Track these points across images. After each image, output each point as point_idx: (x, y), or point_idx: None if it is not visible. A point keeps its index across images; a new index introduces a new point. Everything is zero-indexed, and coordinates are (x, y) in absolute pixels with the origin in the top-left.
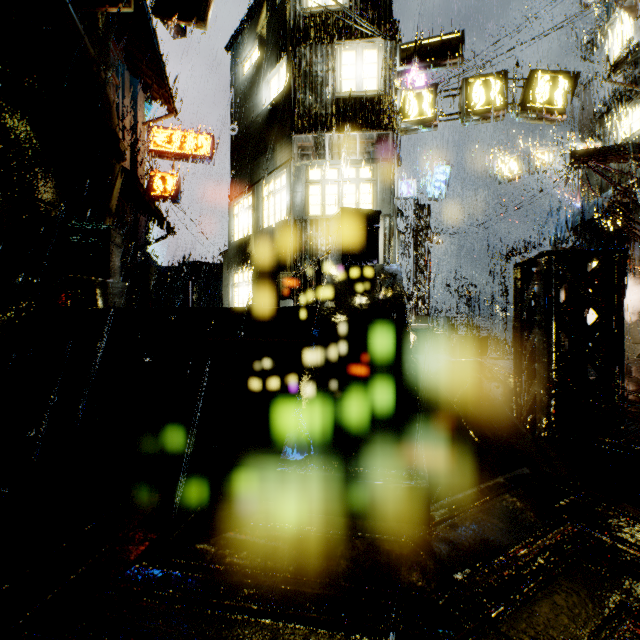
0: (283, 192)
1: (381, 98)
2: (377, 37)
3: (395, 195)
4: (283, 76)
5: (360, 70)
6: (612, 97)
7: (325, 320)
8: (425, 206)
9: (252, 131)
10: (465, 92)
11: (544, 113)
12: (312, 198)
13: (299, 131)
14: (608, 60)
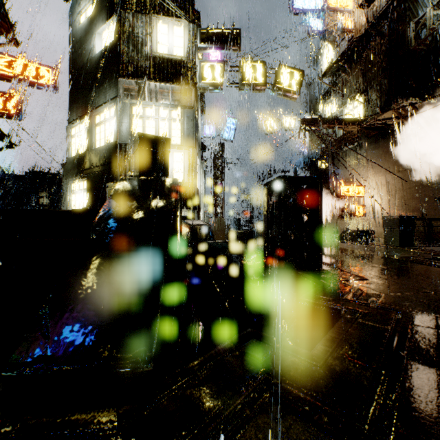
0: (112, 121)
1: (186, 63)
2: (183, 19)
3: (199, 134)
4: (112, 31)
5: (171, 39)
6: (323, 91)
7: (103, 221)
8: (221, 144)
9: (87, 70)
10: (241, 70)
11: (286, 92)
12: (135, 128)
13: (124, 75)
14: (322, 70)
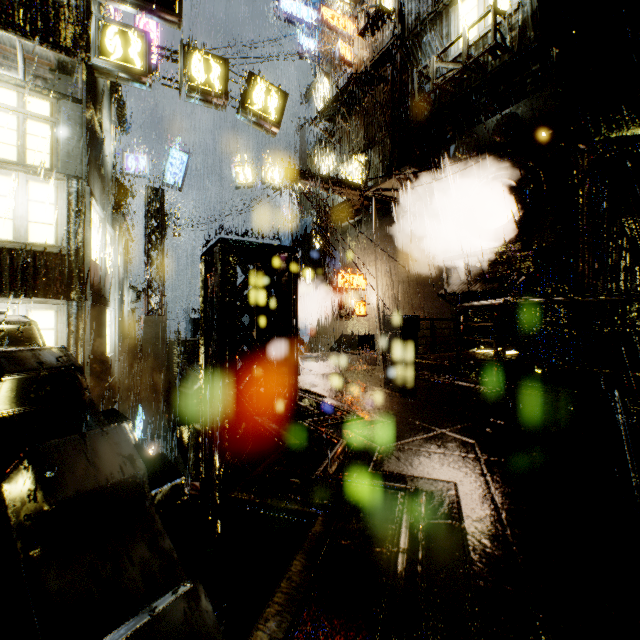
0: None
1: (62, 6)
2: None
3: (108, 162)
4: None
5: None
6: (318, 142)
7: None
8: (158, 190)
9: None
10: (183, 60)
11: (261, 119)
12: None
13: None
14: (316, 111)
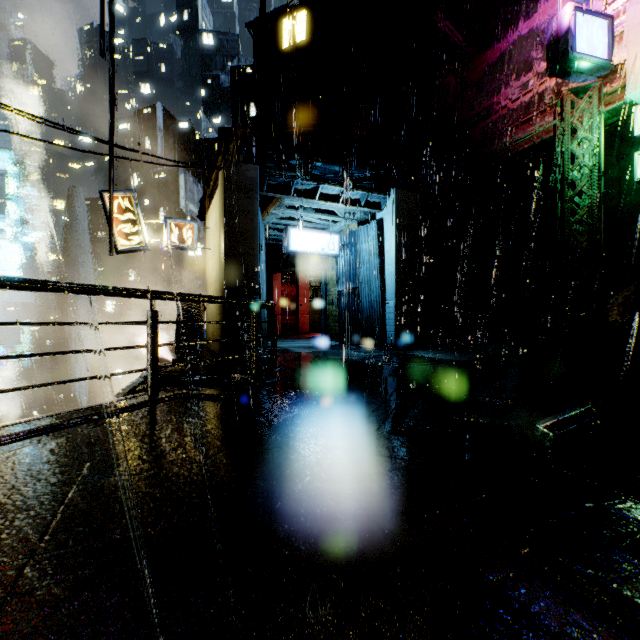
0: None
1: None
2: None
3: None
4: None
5: None
6: None
7: None
8: None
9: None
10: None
11: None
12: None
13: None
14: None
